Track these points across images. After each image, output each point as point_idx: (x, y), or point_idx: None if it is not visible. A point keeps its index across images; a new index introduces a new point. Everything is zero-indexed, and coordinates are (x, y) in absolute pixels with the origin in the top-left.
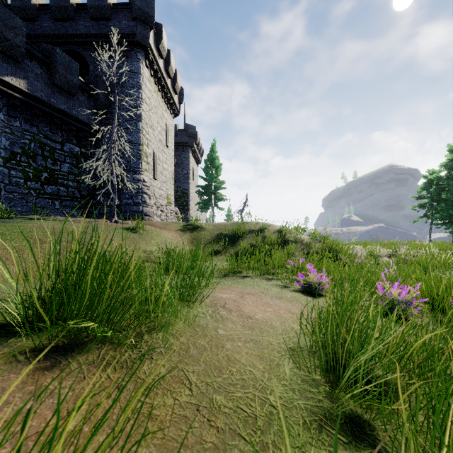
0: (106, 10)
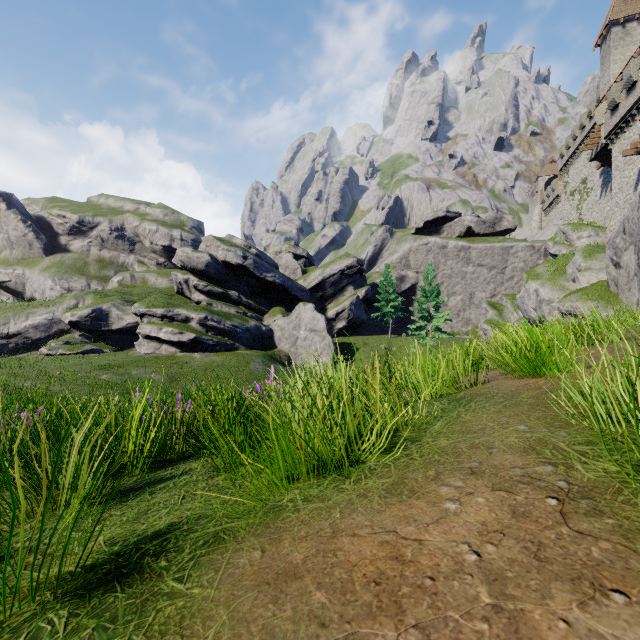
0: None
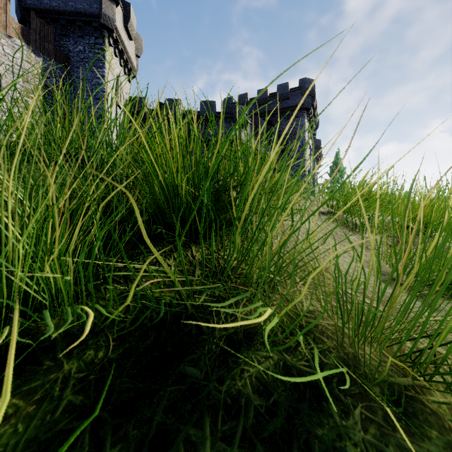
0: (287, 95)
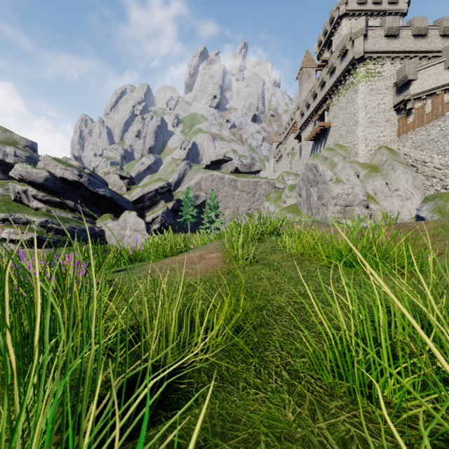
0: None
